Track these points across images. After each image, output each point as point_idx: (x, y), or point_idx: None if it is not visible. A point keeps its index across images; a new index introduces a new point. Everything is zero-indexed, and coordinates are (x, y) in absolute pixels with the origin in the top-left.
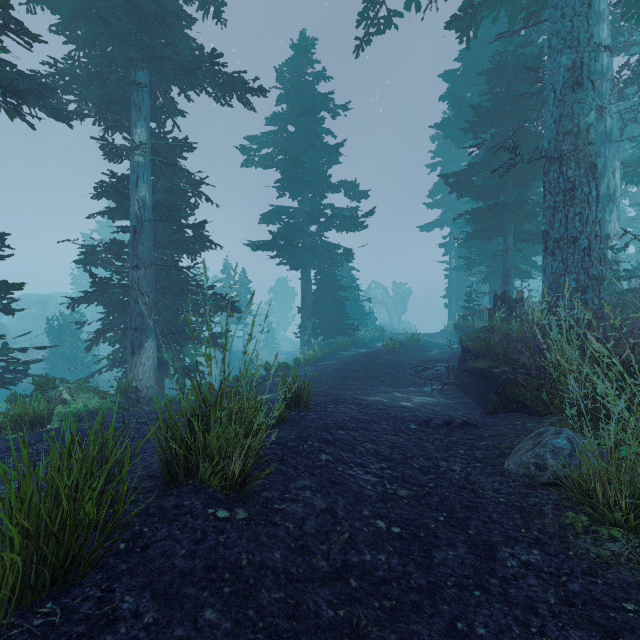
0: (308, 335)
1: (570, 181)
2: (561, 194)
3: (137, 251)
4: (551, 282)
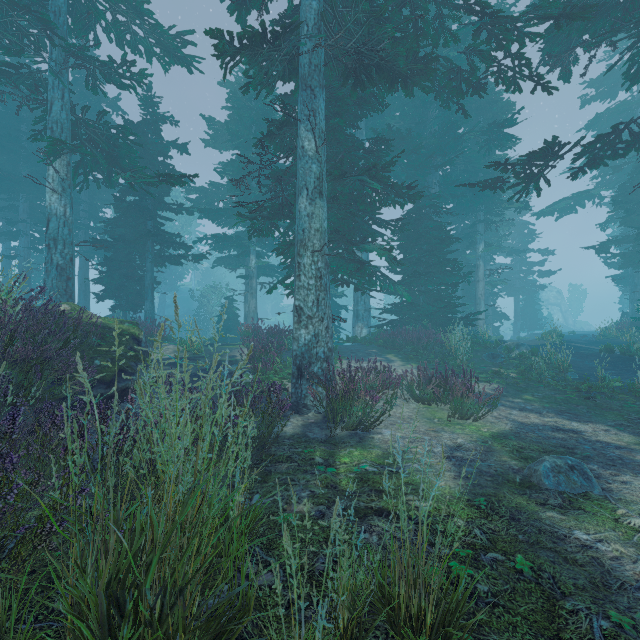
0: (518, 329)
1: (635, 283)
2: (633, 286)
3: (488, 303)
4: (631, 311)
